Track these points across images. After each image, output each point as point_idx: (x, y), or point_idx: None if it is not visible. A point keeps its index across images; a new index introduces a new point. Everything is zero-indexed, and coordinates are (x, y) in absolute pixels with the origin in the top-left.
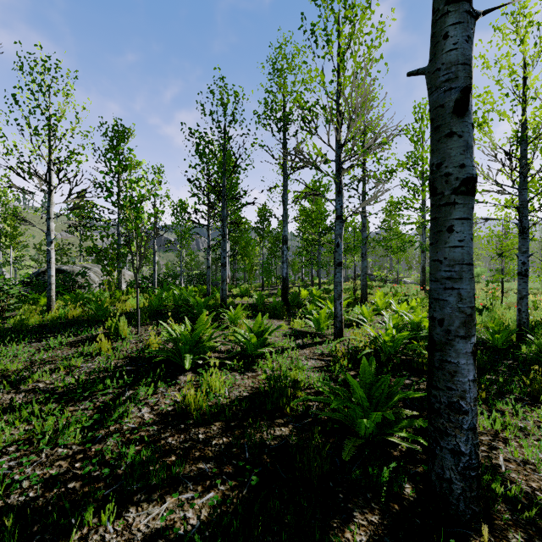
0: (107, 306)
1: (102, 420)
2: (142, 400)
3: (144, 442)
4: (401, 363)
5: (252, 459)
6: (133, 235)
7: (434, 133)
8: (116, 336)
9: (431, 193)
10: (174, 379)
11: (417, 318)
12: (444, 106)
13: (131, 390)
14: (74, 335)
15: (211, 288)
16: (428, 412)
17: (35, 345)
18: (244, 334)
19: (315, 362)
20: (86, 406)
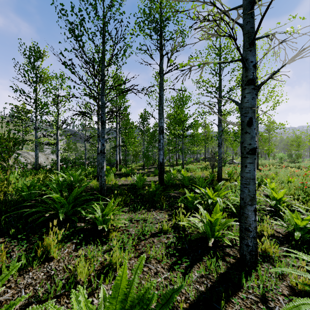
0: None
1: None
2: None
3: None
4: None
5: None
6: None
7: None
8: None
9: None
10: None
11: None
12: None
13: None
14: None
15: None
16: None
17: None
18: None
19: None
20: None
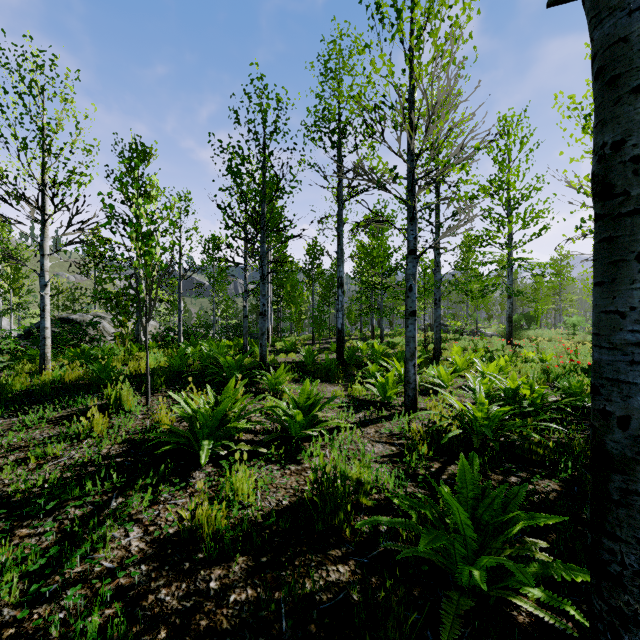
0: (114, 366)
1: (64, 554)
2: (134, 514)
3: (121, 599)
4: (500, 449)
5: (292, 634)
6: (141, 276)
7: (605, 90)
8: (118, 409)
9: (599, 195)
10: (185, 477)
11: (512, 384)
12: (628, 39)
13: (121, 498)
14: (63, 407)
15: (249, 342)
16: (592, 572)
17: (9, 422)
18: (286, 409)
19: (383, 448)
20: (47, 528)
